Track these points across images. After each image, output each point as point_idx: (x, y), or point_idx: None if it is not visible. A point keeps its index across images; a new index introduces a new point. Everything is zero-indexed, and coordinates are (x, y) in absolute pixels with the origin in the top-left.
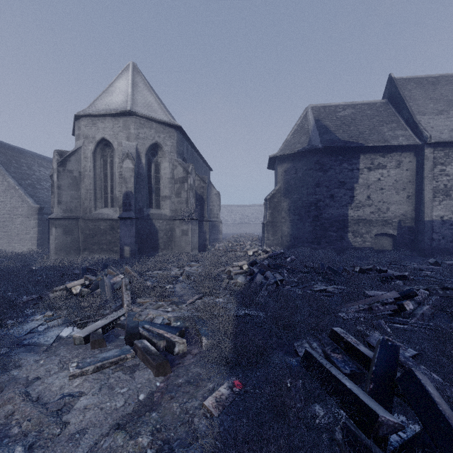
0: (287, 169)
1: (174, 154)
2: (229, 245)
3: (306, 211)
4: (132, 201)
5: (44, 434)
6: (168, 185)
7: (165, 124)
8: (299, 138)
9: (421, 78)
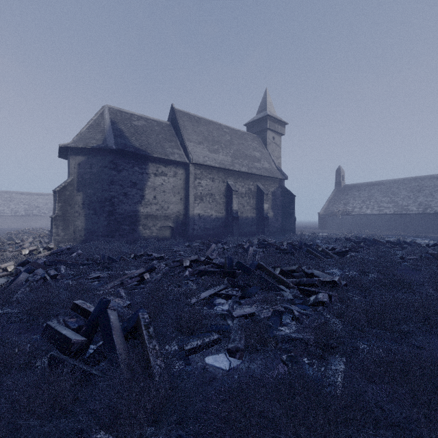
0: (81, 162)
1: None
2: None
3: (102, 207)
4: None
5: None
6: None
7: None
8: (95, 134)
9: (191, 115)
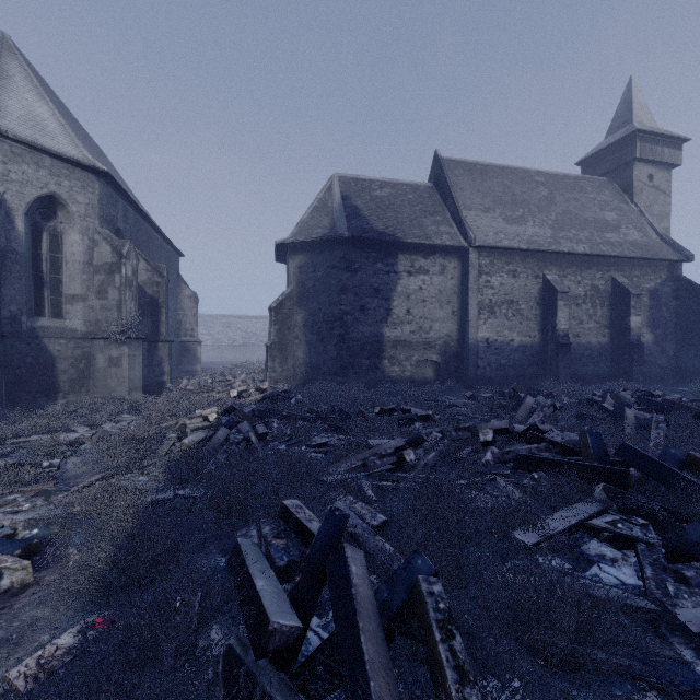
0: (303, 264)
1: (94, 220)
2: (208, 381)
3: (329, 329)
4: None
5: None
6: (81, 275)
7: (74, 162)
8: (320, 220)
9: (470, 163)
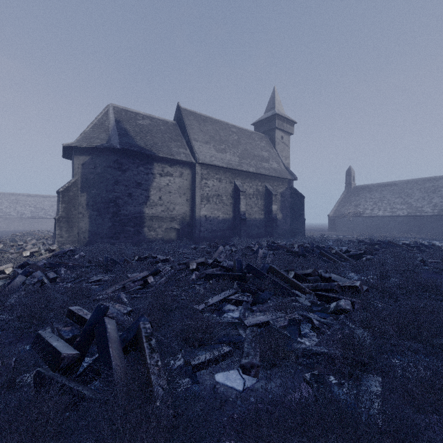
0: (85, 162)
1: None
2: None
3: (106, 208)
4: None
5: None
6: None
7: None
8: (99, 133)
9: (197, 114)
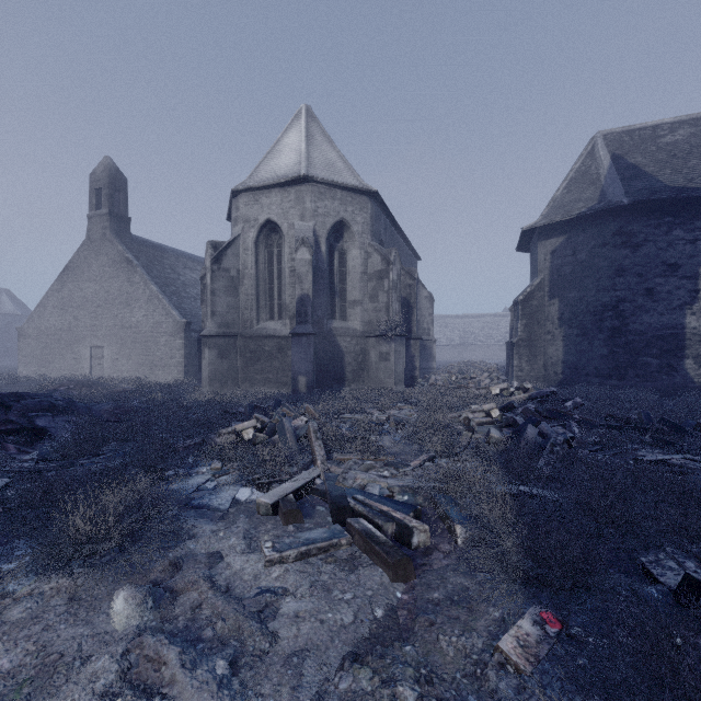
0: (557, 248)
1: (367, 236)
2: (452, 378)
3: (595, 321)
4: (309, 309)
5: (249, 647)
6: (359, 283)
7: (355, 190)
8: (580, 192)
9: None
